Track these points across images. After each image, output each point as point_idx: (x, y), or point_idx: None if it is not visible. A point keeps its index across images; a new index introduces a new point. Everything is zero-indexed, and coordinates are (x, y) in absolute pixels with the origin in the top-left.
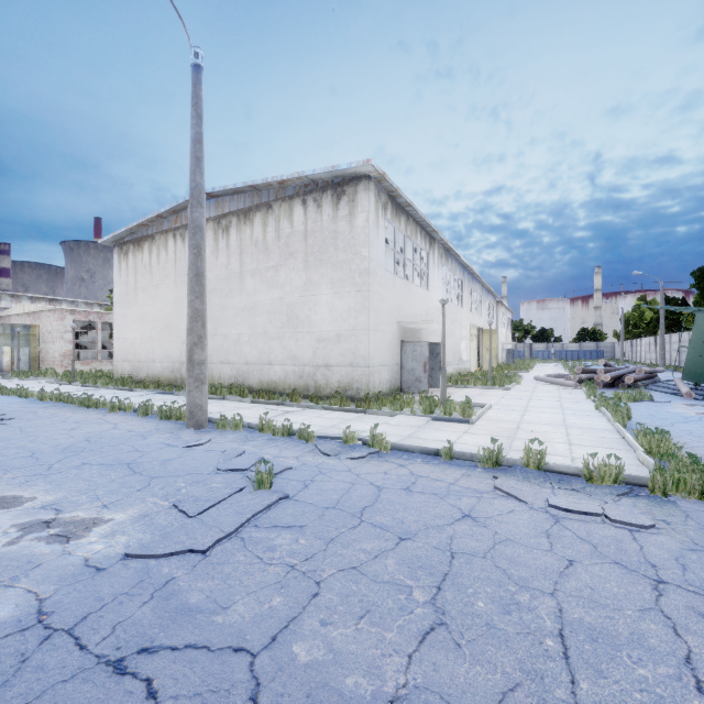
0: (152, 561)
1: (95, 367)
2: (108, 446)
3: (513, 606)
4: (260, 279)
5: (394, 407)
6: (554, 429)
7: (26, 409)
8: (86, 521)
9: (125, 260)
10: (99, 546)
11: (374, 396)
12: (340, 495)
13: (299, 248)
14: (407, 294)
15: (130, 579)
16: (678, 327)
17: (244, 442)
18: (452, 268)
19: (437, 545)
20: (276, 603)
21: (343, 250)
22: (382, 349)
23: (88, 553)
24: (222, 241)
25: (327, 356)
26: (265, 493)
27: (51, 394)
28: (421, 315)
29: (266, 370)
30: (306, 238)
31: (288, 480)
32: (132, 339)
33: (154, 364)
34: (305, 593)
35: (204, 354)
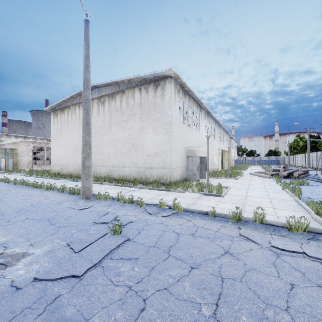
0: (49, 283)
1: (43, 168)
2: (41, 208)
3: (264, 320)
4: (119, 126)
5: (183, 188)
6: (264, 200)
7: (6, 189)
8: (18, 255)
9: (56, 118)
10: (22, 271)
11: (173, 182)
12: (157, 238)
13: (137, 111)
14: (189, 133)
15: (34, 296)
16: (315, 149)
17: (109, 207)
18: (210, 121)
19: (212, 272)
20: (118, 316)
21: (159, 112)
22: (177, 159)
23: (14, 277)
24: (101, 108)
25: (151, 163)
26: (117, 237)
27: (19, 181)
28: (196, 143)
29: (122, 169)
30: (141, 106)
31: (130, 229)
32: (59, 155)
33: (69, 167)
34: (136, 308)
35: (90, 162)
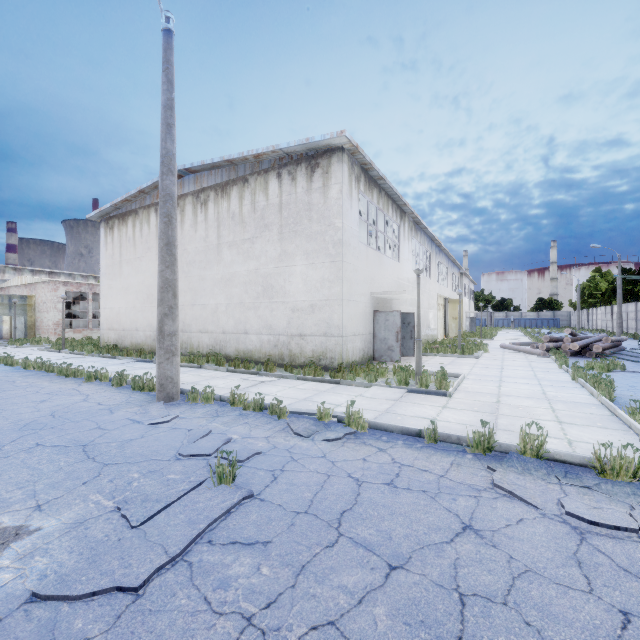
0: (65, 606)
1: (86, 335)
2: (71, 422)
3: None
4: (236, 251)
5: (368, 378)
6: (537, 403)
7: (6, 378)
8: (6, 532)
9: (111, 234)
10: (7, 575)
11: (348, 365)
12: (313, 493)
13: (274, 220)
14: (379, 265)
15: None
16: (632, 297)
17: (213, 418)
18: (421, 241)
19: (438, 579)
20: None
21: (317, 221)
22: (355, 319)
23: None
24: (201, 214)
25: (301, 326)
26: (227, 490)
27: (33, 362)
28: (393, 285)
29: (242, 339)
30: (281, 210)
31: (255, 469)
32: (117, 309)
33: (137, 333)
34: None
35: (174, 325)
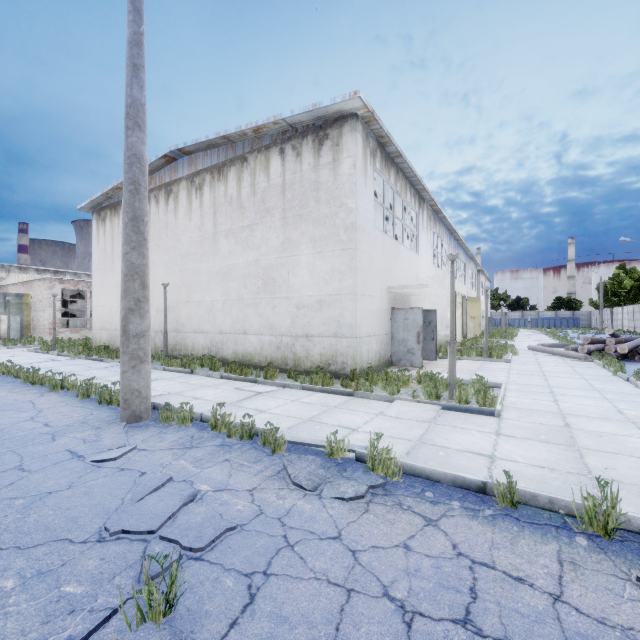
0: None
1: (84, 335)
2: None
3: None
4: (234, 240)
5: (390, 390)
6: (623, 429)
7: None
8: None
9: (103, 226)
10: None
11: (362, 371)
12: None
13: (276, 203)
14: (397, 256)
15: None
16: None
17: (183, 451)
18: (440, 233)
19: None
20: None
21: (326, 202)
22: (370, 317)
23: None
24: (196, 201)
25: (307, 325)
26: None
27: (2, 367)
28: (411, 279)
29: (241, 340)
30: (284, 191)
31: (220, 571)
32: (109, 307)
33: None
34: None
35: (143, 323)
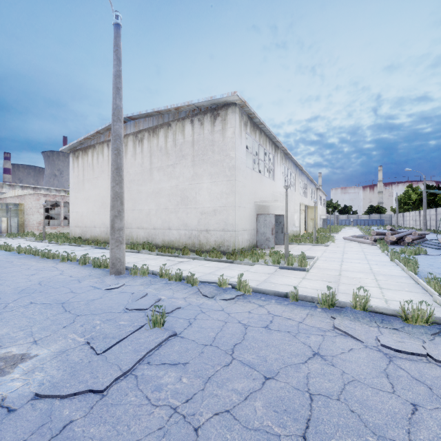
0: (57, 401)
1: (59, 231)
2: (52, 288)
3: None
4: (163, 173)
5: (252, 259)
6: (366, 276)
7: (7, 259)
8: (15, 357)
9: (77, 161)
10: (18, 383)
11: (239, 251)
12: (216, 333)
13: (189, 152)
14: (260, 182)
15: (33, 422)
16: (434, 204)
17: (148, 286)
18: (289, 166)
19: (296, 385)
20: None
21: (218, 153)
22: (244, 219)
23: (6, 392)
24: (138, 148)
25: (207, 224)
26: (158, 331)
27: (24, 249)
28: (269, 196)
29: (167, 233)
30: (193, 145)
31: (177, 318)
32: (81, 212)
33: (95, 229)
34: None
35: (122, 223)
